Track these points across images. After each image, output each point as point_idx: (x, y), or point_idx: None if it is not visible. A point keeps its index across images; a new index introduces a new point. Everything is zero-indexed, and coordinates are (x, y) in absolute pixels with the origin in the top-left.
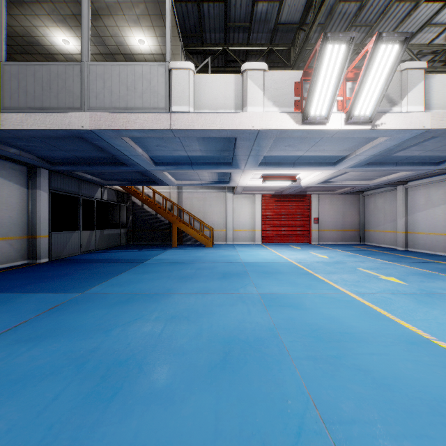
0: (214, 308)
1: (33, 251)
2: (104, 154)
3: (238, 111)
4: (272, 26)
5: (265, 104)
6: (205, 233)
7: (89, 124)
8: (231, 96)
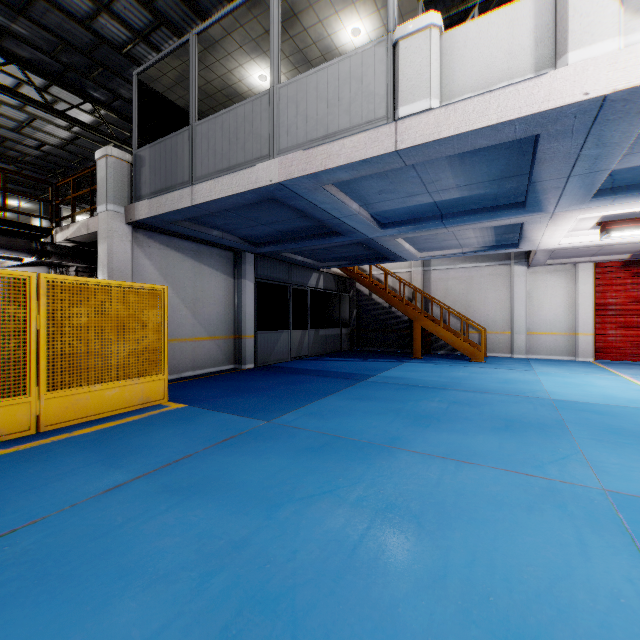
0: (483, 507)
1: (239, 354)
2: (309, 221)
3: (543, 72)
4: None
5: (625, 29)
6: (470, 336)
7: (278, 175)
8: (523, 47)
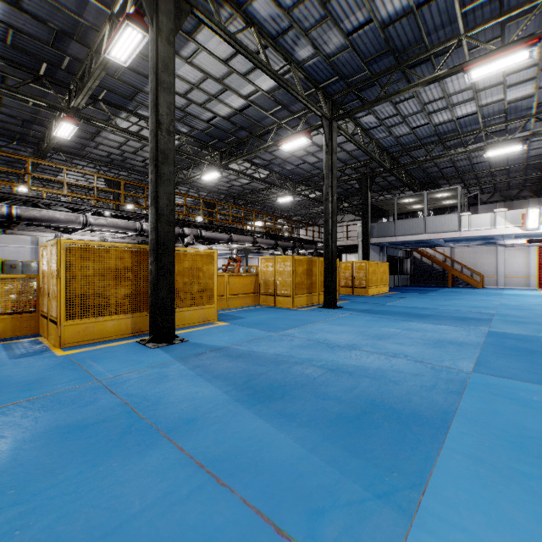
0: (479, 297)
1: None
2: (420, 241)
3: (492, 227)
4: (523, 158)
5: (505, 224)
6: (475, 278)
7: (427, 238)
8: (488, 222)
